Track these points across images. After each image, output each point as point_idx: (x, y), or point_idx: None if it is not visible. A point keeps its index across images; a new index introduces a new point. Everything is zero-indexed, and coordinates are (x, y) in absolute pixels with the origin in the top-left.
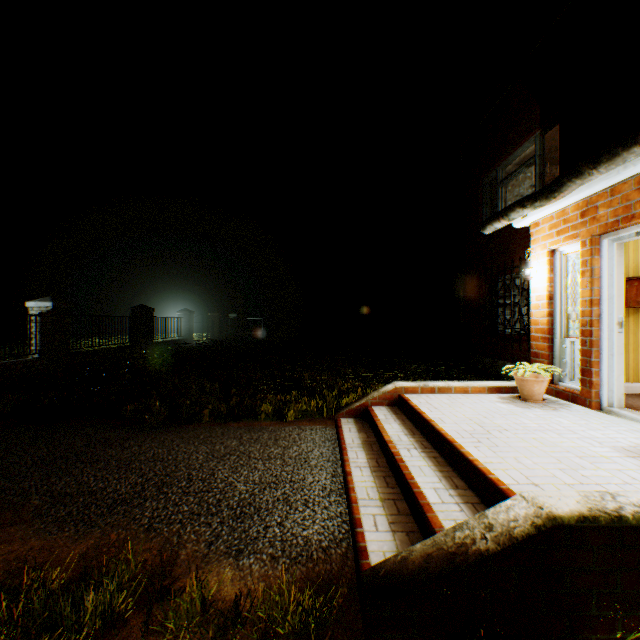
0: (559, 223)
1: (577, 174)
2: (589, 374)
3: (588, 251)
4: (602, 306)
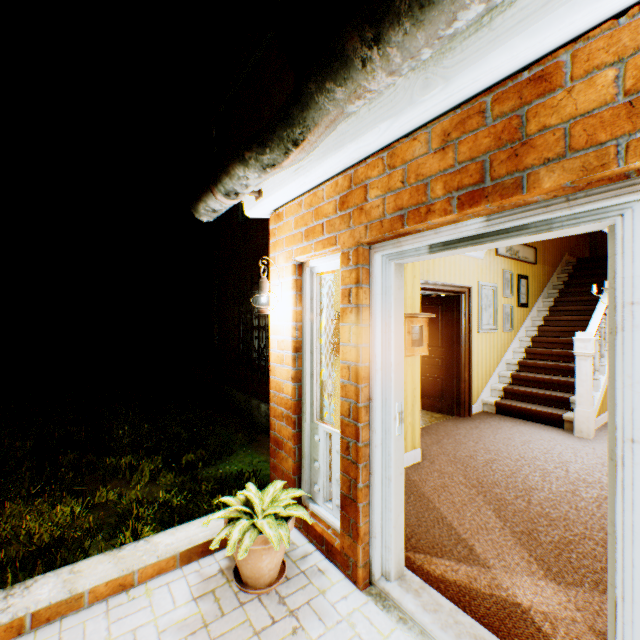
0: (310, 215)
1: (340, 64)
2: (355, 513)
3: (353, 273)
4: (375, 383)
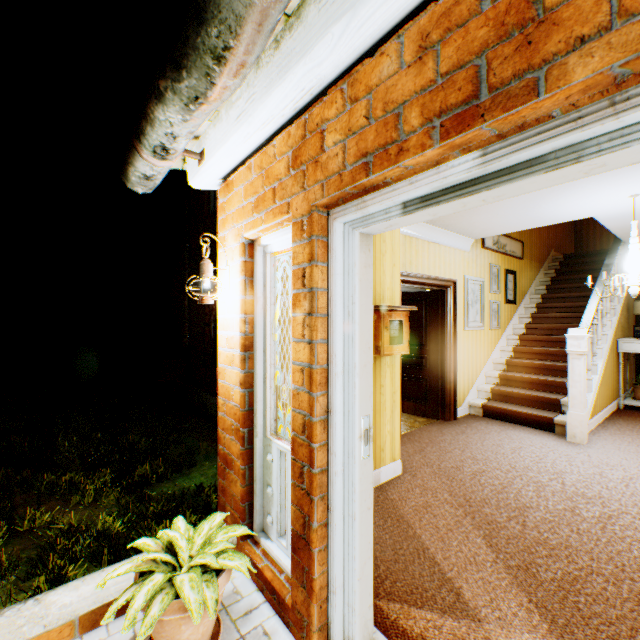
0: (261, 180)
1: None
2: (310, 561)
3: (308, 247)
4: (334, 390)
